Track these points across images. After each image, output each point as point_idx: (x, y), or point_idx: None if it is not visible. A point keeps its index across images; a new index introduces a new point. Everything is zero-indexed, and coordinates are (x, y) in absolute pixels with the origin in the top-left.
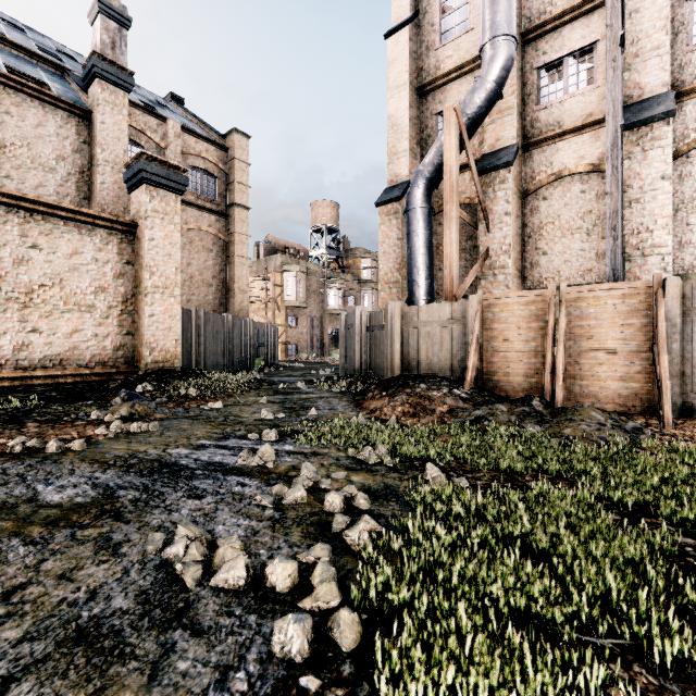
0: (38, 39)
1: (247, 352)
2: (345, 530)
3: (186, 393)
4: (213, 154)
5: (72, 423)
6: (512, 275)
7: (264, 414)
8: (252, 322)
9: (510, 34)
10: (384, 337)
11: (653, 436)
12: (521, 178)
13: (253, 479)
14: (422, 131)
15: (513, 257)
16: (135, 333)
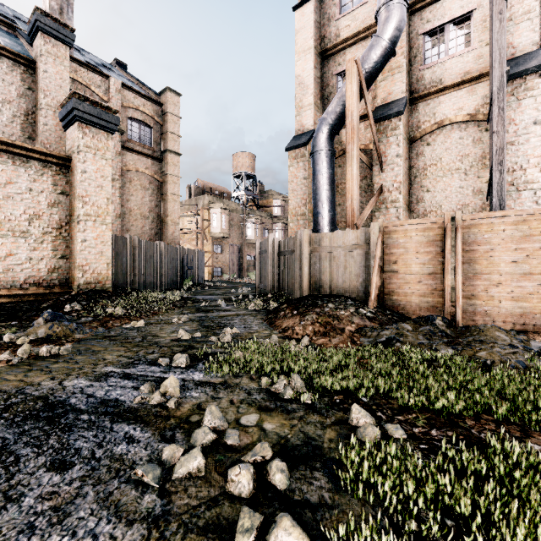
0: None
1: (177, 274)
2: None
3: (113, 312)
4: (150, 109)
5: None
6: (402, 208)
7: (181, 334)
8: (182, 249)
9: None
10: (294, 261)
11: None
12: (408, 127)
13: (146, 428)
14: (324, 88)
15: (403, 193)
16: (69, 257)
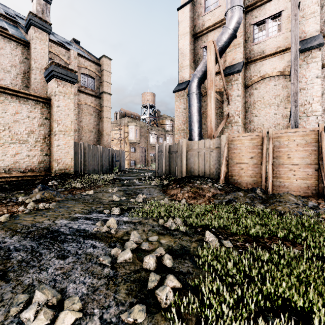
0: (5, 9)
1: (110, 164)
2: (156, 286)
3: (75, 185)
4: (93, 68)
5: (6, 204)
6: (241, 126)
7: (114, 198)
8: (112, 149)
9: (240, 5)
10: (177, 157)
11: None
12: (244, 79)
13: (101, 242)
14: (195, 56)
15: (241, 117)
16: (50, 154)
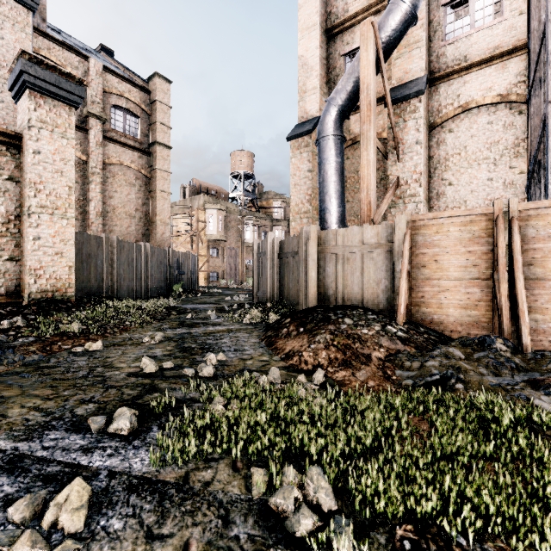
0: None
1: (166, 280)
2: None
3: (67, 328)
4: (136, 96)
5: None
6: (423, 203)
7: (145, 364)
8: (172, 251)
9: None
10: (298, 264)
11: None
12: (428, 111)
13: None
14: (330, 71)
15: (423, 185)
16: (20, 258)
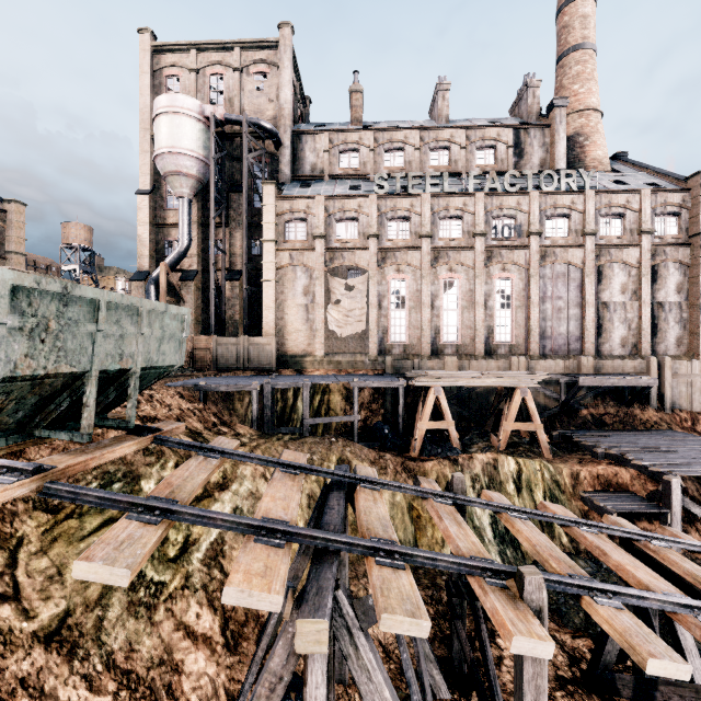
0: None
1: None
2: None
3: None
4: None
5: None
6: (194, 324)
7: None
8: None
9: (188, 238)
10: None
11: (198, 372)
12: (201, 283)
13: None
14: (157, 245)
15: (195, 316)
16: None
